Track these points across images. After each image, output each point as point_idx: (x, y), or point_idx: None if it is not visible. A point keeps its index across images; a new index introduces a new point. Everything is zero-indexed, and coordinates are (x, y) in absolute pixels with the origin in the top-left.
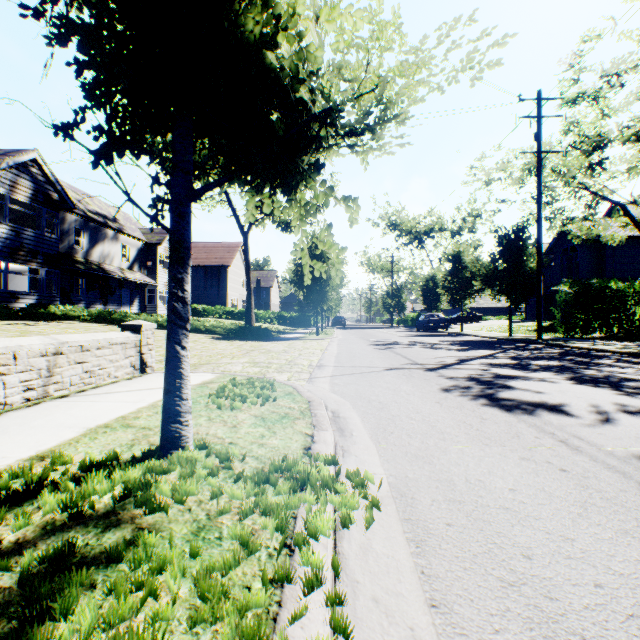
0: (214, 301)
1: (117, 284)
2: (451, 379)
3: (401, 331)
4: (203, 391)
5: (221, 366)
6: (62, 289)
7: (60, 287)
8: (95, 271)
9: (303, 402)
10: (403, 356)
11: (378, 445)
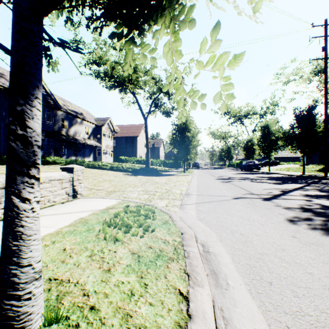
0: (130, 154)
1: (82, 146)
2: (288, 209)
3: (232, 170)
4: (102, 217)
5: (125, 193)
6: (55, 149)
7: (54, 148)
8: (71, 139)
9: (176, 234)
10: (241, 187)
11: (265, 311)
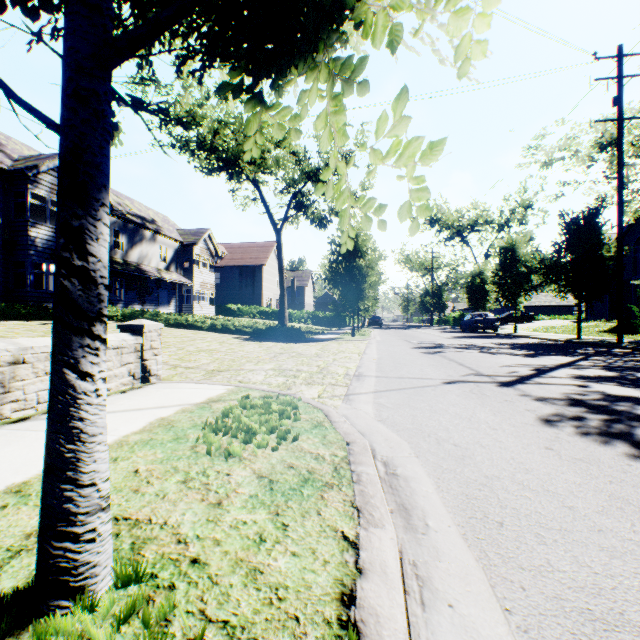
0: (249, 301)
1: (154, 284)
2: (544, 401)
3: (444, 332)
4: (201, 416)
5: (240, 374)
6: None
7: None
8: (132, 271)
9: (338, 444)
10: (459, 363)
11: (487, 566)
